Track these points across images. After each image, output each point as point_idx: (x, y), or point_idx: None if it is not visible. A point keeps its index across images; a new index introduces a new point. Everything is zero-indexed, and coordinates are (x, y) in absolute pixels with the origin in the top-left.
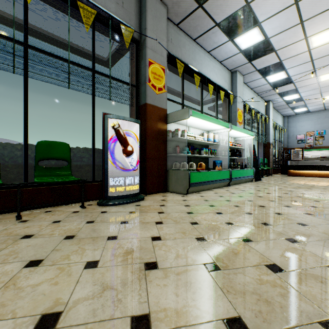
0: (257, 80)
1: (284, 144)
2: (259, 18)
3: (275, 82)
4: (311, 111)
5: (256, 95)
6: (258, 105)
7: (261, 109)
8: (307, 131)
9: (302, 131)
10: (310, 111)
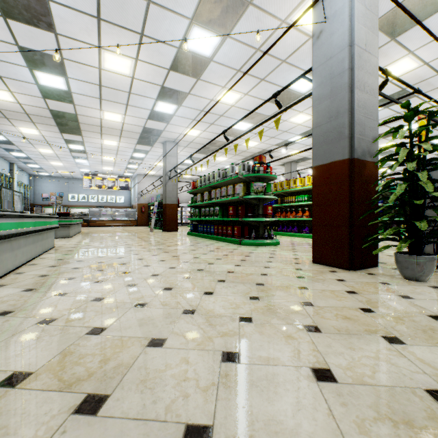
0: (2, 151)
1: (31, 200)
2: (4, 134)
3: (18, 156)
4: (54, 176)
5: (0, 158)
6: (2, 166)
7: (6, 170)
8: (51, 192)
9: (47, 191)
10: (53, 176)
